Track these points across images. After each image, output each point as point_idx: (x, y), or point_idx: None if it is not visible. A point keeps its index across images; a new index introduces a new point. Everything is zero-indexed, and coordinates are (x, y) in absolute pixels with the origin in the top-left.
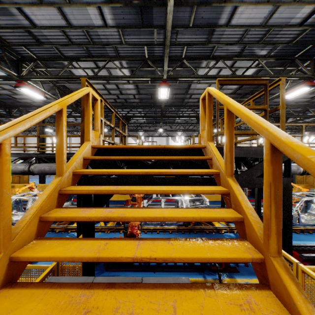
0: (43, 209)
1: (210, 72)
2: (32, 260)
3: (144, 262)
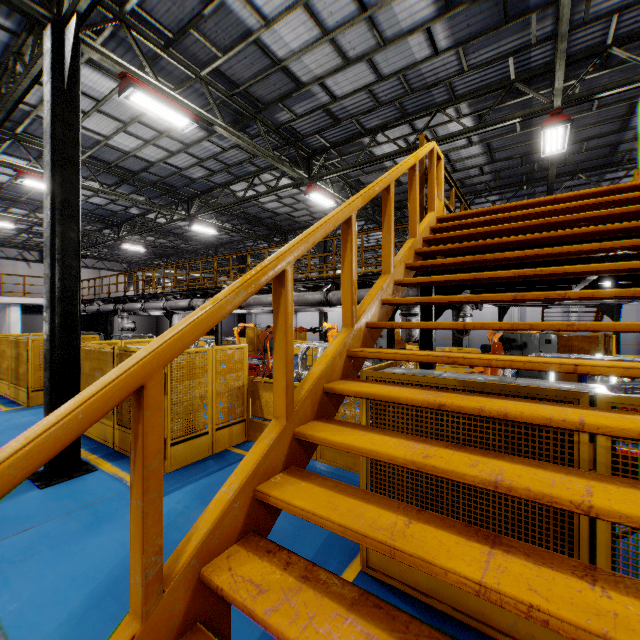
0: (406, 259)
1: None
2: (412, 282)
3: (528, 275)
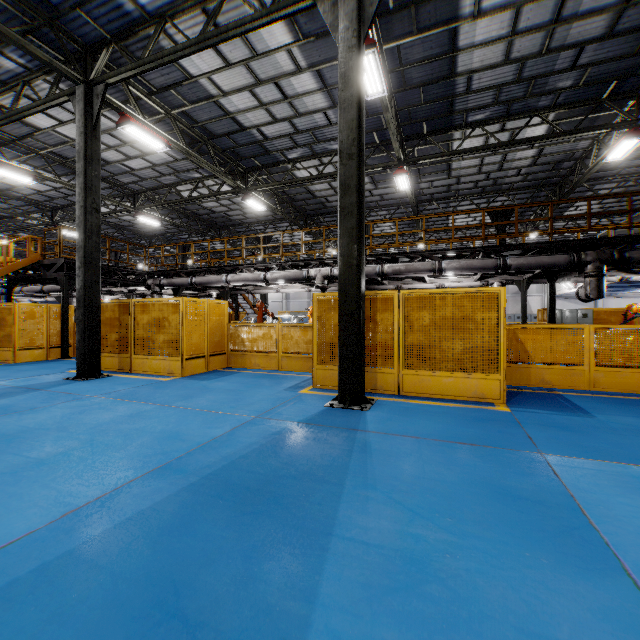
0: None
1: (193, 193)
2: None
3: None
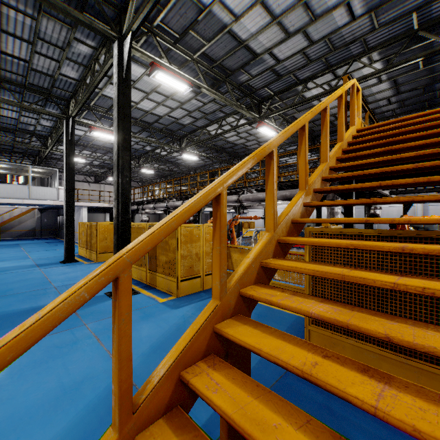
0: (337, 154)
1: None
2: (342, 166)
3: (426, 154)
